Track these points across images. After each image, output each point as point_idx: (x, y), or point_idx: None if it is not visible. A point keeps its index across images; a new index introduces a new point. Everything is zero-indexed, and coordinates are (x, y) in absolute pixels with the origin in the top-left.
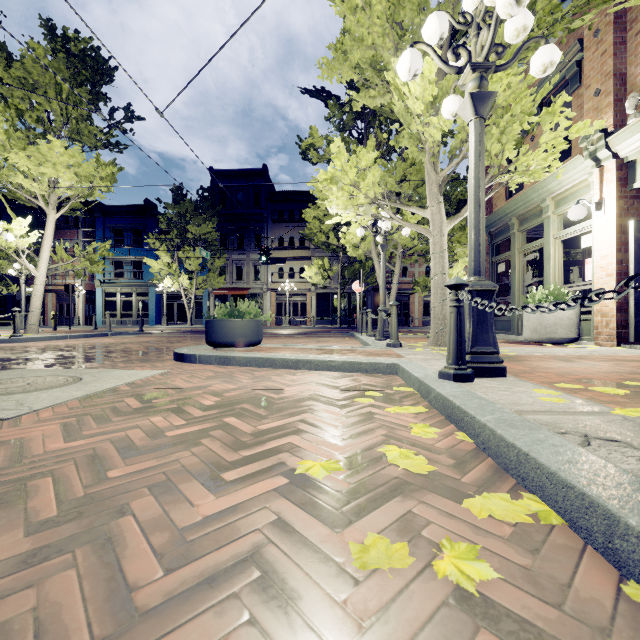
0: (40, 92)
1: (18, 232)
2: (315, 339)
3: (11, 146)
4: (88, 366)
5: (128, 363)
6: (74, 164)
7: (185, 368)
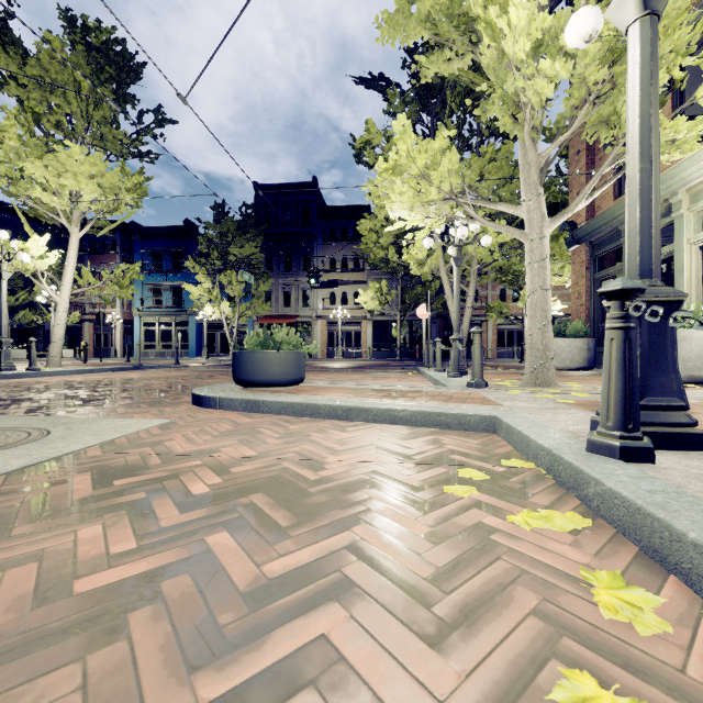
0: (58, 92)
1: (35, 252)
2: (372, 374)
3: (26, 154)
4: (79, 411)
5: (132, 407)
6: (96, 174)
7: (199, 416)
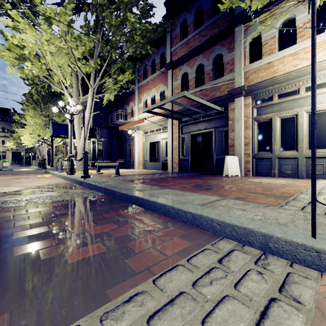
0: None
1: None
2: None
3: None
4: None
5: None
6: None
7: None
